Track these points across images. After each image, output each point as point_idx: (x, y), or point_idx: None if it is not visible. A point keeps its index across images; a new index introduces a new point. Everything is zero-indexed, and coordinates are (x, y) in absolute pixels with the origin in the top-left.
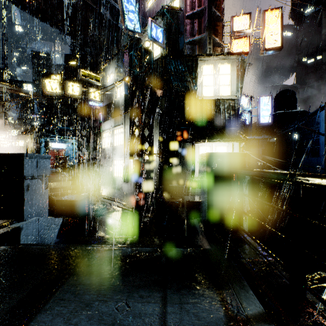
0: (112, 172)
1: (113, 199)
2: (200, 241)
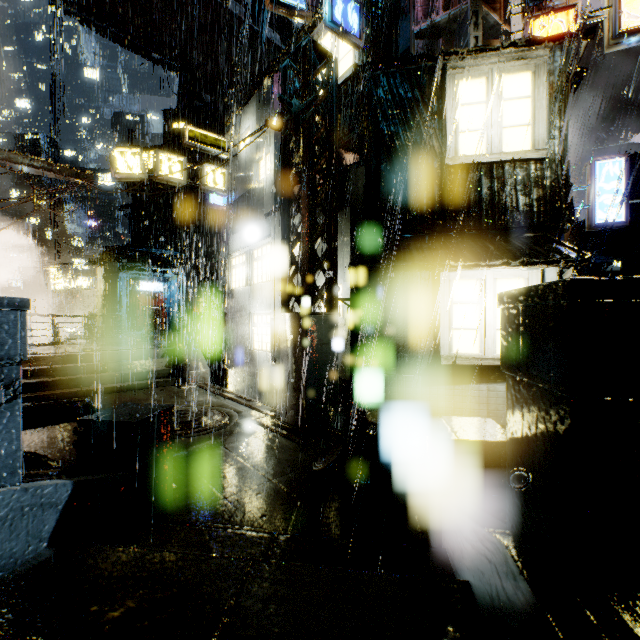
0: (250, 341)
1: (246, 403)
2: None
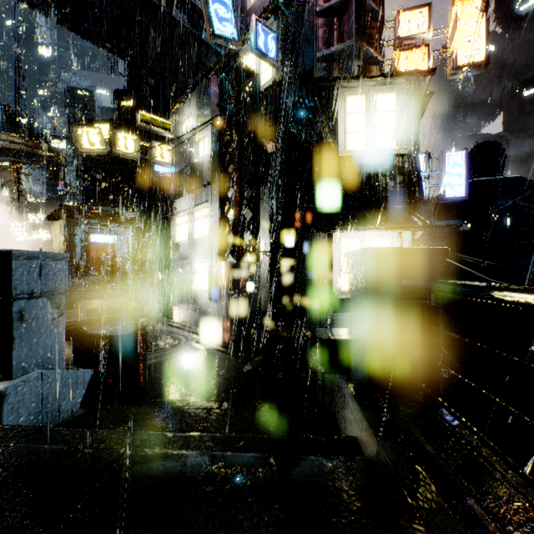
0: (191, 283)
1: (191, 330)
2: (355, 428)
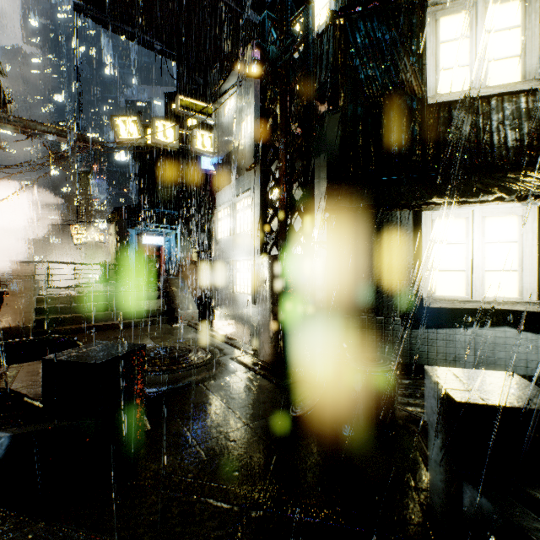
0: (233, 285)
1: (228, 341)
2: None
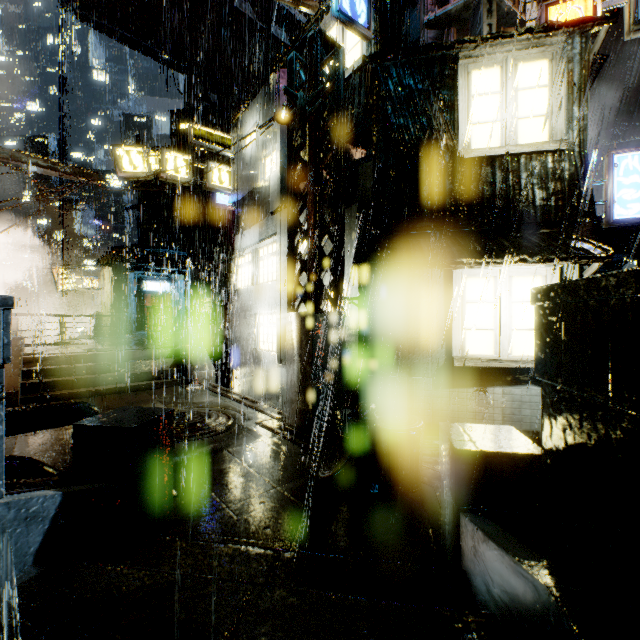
0: (256, 341)
1: (252, 405)
2: None
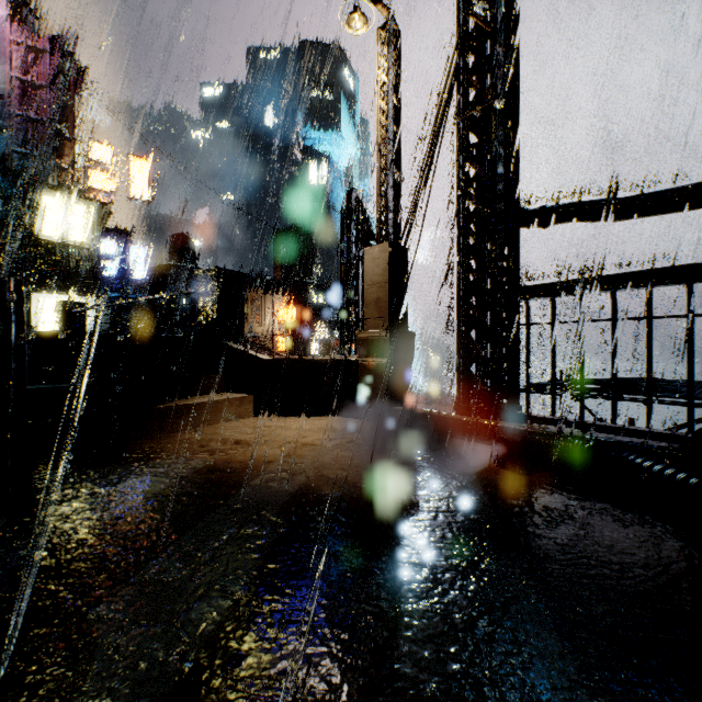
0: None
1: None
2: None
